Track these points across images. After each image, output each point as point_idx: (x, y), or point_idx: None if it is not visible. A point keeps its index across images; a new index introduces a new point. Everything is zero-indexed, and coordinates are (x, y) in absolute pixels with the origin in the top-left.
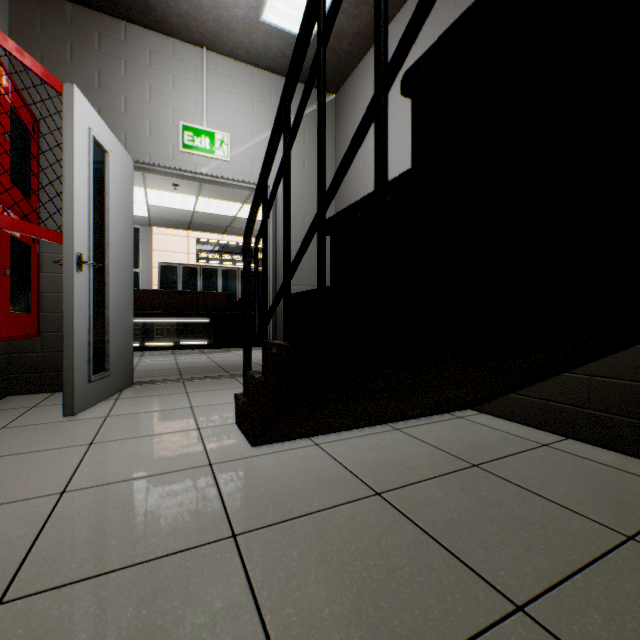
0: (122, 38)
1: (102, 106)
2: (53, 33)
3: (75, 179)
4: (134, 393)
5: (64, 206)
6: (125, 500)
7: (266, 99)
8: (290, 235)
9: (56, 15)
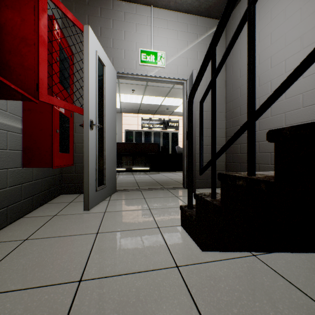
0: (111, 8)
1: (102, 45)
2: (80, 11)
3: (89, 78)
4: (117, 197)
5: (84, 93)
6: (122, 301)
7: (185, 29)
8: (254, 79)
9: (81, 2)
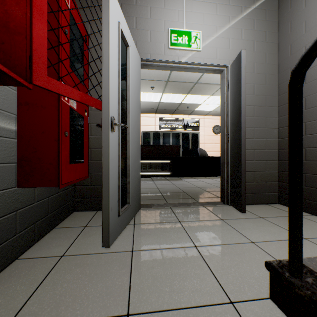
0: None
1: None
2: None
3: (109, 57)
4: (143, 218)
5: (102, 80)
6: None
7: (225, 2)
8: None
9: None
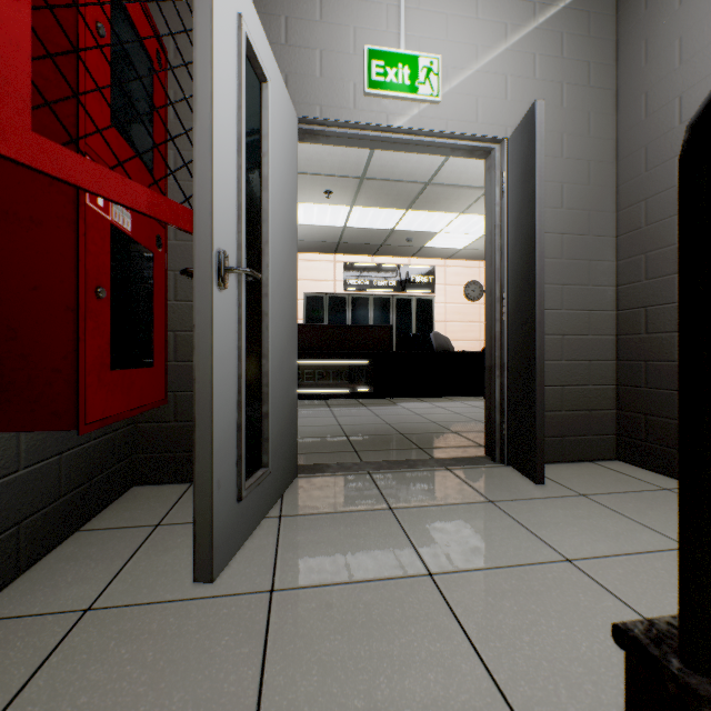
0: None
1: None
2: None
3: (214, 99)
4: (303, 500)
5: (195, 156)
6: None
7: None
8: None
9: None
